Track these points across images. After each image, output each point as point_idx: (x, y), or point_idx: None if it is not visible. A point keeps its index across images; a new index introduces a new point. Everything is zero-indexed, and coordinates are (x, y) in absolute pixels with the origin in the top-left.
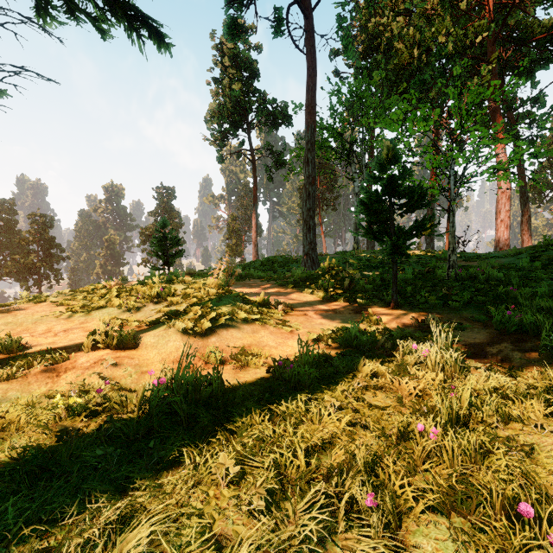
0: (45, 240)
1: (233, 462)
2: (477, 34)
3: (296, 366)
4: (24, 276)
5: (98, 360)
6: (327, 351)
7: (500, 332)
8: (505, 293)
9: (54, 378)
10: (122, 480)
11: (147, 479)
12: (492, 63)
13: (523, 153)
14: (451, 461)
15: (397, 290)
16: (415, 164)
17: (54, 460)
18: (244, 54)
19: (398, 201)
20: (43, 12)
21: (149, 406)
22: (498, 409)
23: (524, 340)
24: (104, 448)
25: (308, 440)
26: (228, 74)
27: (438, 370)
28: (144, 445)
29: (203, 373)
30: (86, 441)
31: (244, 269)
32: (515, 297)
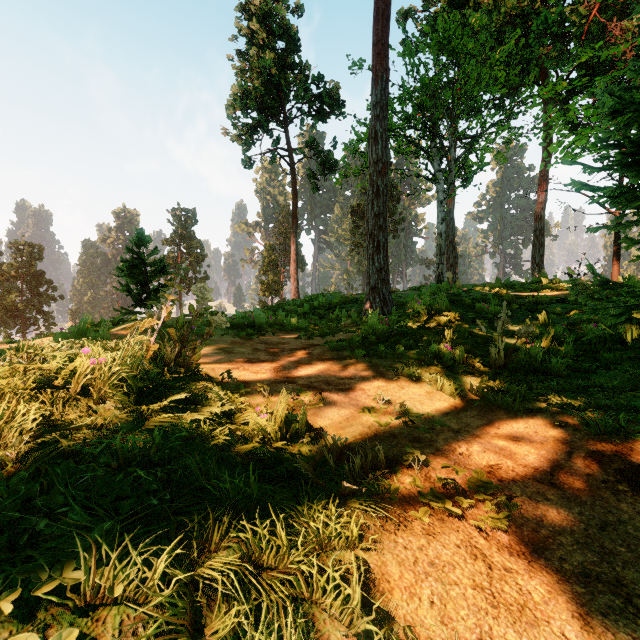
0: (31, 275)
1: None
2: None
3: None
4: (5, 321)
5: None
6: None
7: None
8: None
9: None
10: None
11: None
12: None
13: None
14: None
15: None
16: None
17: None
18: (278, 12)
19: None
20: None
21: None
22: None
23: None
24: None
25: None
26: (257, 44)
27: None
28: None
29: None
30: None
31: (274, 312)
32: None
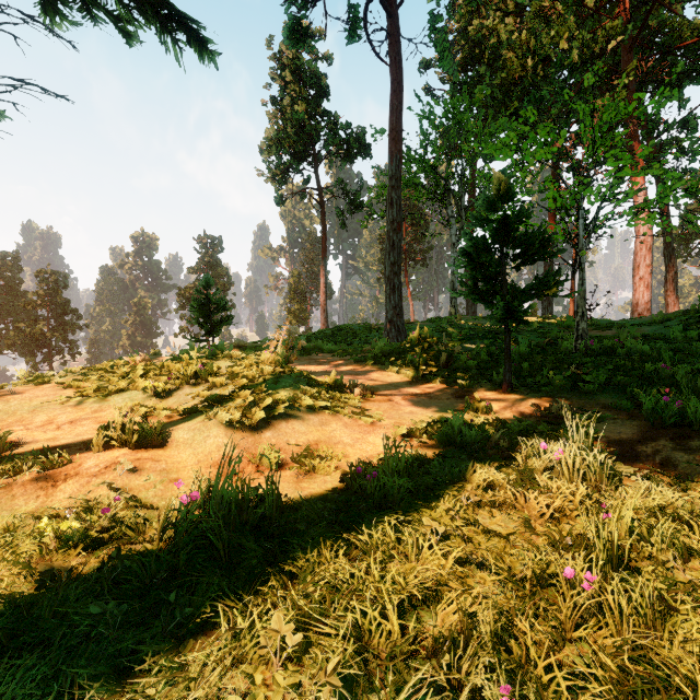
0: (57, 304)
1: (292, 628)
2: (609, 39)
3: (381, 474)
4: (31, 350)
5: (110, 464)
6: (421, 450)
7: (653, 424)
8: (655, 372)
9: (49, 488)
10: (126, 654)
11: (163, 654)
12: (629, 75)
13: (675, 188)
14: (618, 626)
15: (510, 368)
16: (532, 204)
17: (31, 619)
18: (309, 65)
19: (513, 251)
20: (51, 10)
21: (174, 533)
22: (675, 541)
23: (688, 436)
24: (103, 603)
25: (401, 586)
26: (289, 92)
27: (577, 479)
28: (164, 593)
29: (253, 482)
30: (80, 589)
31: (309, 340)
32: (668, 377)
